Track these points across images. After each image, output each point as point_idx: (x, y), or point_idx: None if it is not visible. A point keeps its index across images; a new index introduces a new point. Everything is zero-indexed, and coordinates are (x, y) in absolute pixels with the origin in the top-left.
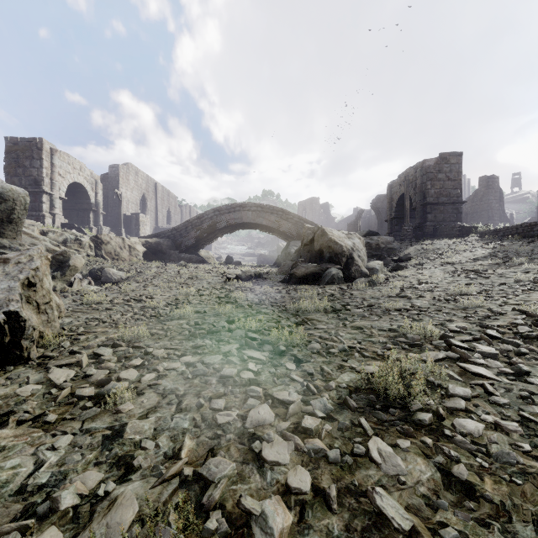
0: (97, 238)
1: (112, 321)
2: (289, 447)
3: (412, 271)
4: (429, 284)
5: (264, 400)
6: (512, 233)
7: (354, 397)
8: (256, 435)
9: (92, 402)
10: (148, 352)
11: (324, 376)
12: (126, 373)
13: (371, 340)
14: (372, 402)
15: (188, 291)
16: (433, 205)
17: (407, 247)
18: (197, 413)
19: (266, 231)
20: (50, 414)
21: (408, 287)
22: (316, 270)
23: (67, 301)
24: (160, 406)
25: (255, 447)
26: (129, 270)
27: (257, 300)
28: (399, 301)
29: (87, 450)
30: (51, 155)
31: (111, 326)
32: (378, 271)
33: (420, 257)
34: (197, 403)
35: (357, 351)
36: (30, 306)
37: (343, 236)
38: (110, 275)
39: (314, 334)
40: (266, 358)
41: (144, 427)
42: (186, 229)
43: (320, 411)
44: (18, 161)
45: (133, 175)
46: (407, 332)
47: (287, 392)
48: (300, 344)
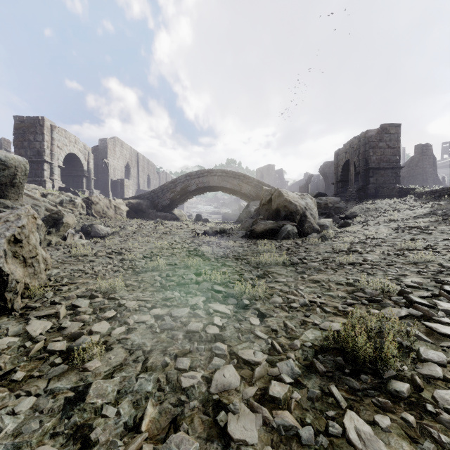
0: (88, 199)
1: (93, 272)
2: (257, 421)
3: (358, 227)
4: (375, 239)
5: (229, 359)
6: (447, 193)
7: (320, 358)
8: (221, 402)
9: (62, 357)
10: (121, 304)
11: (287, 332)
12: (98, 326)
13: (330, 295)
14: (340, 365)
15: (162, 245)
16: (374, 170)
17: (352, 206)
18: (162, 373)
19: (229, 193)
20: (17, 372)
21: (357, 242)
22: (273, 226)
23: (58, 253)
24: (127, 363)
25: (220, 420)
26: (114, 226)
27: (222, 253)
28: (351, 255)
29: (47, 415)
30: (51, 130)
31: (92, 277)
32: (328, 228)
33: (364, 215)
34: (163, 361)
35: (318, 306)
36: (17, 260)
37: (297, 197)
38: (98, 230)
39: (275, 288)
40: (231, 312)
41: (107, 388)
42: (162, 192)
43: (287, 375)
44: (24, 136)
45: (119, 147)
46: (364, 287)
47: (252, 351)
48: (262, 297)
